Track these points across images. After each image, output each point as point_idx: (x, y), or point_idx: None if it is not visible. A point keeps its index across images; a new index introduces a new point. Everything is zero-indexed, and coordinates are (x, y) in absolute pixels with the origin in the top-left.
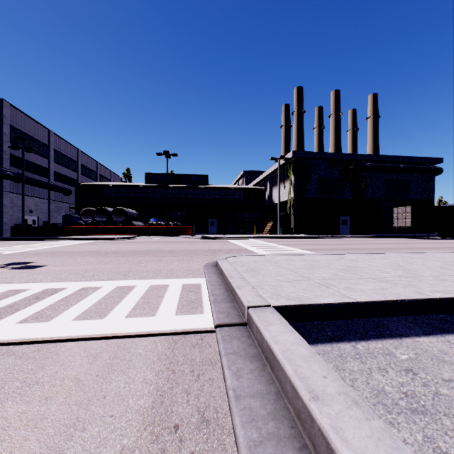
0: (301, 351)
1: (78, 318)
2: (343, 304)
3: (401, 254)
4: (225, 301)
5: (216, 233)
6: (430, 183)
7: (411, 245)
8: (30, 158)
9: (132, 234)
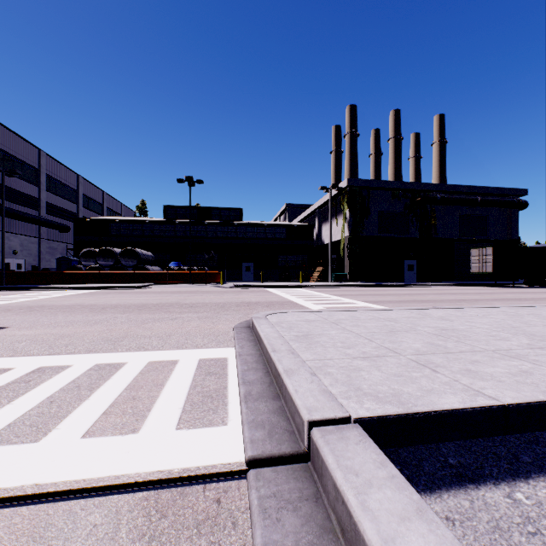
0: None
1: None
2: (479, 410)
3: (501, 308)
4: (265, 397)
5: (252, 281)
6: (513, 219)
7: (499, 296)
8: (13, 185)
9: (145, 282)
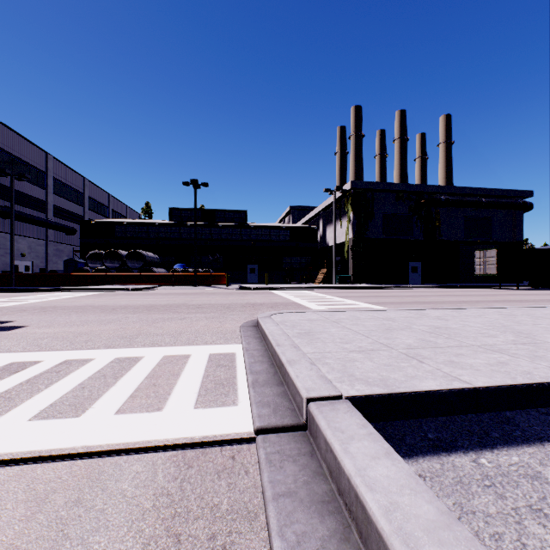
0: (422, 510)
1: (40, 415)
2: (453, 392)
3: (498, 309)
4: (270, 384)
5: (256, 283)
6: (518, 221)
7: (501, 298)
8: (21, 188)
9: (151, 284)
